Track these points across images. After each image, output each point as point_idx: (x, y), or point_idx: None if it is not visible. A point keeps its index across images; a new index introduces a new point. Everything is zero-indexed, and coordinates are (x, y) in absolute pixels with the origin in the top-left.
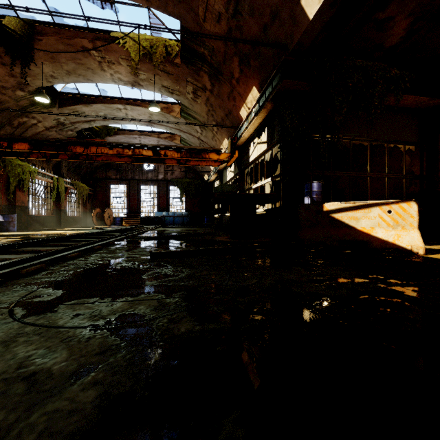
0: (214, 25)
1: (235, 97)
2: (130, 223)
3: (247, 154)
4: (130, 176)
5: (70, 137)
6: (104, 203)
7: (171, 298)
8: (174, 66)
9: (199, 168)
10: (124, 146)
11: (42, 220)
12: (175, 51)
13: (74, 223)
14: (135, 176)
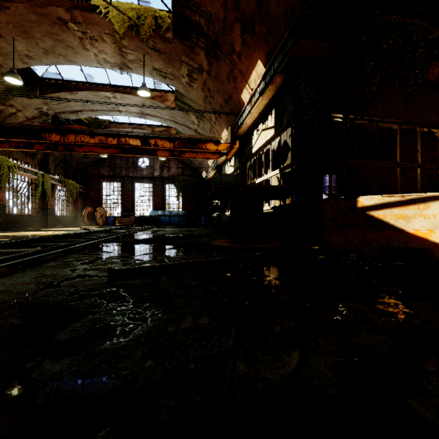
0: None
1: (236, 77)
2: (124, 223)
3: (249, 144)
4: (124, 173)
5: (44, 123)
6: (96, 201)
7: None
8: (166, 42)
9: (196, 165)
10: (107, 135)
11: (26, 219)
12: (166, 23)
13: (63, 223)
14: (129, 173)
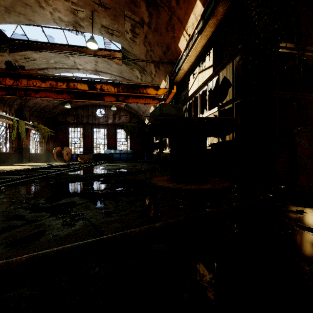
0: None
1: (174, 25)
2: (84, 159)
3: (185, 89)
4: (85, 121)
5: None
6: (64, 142)
7: None
8: None
9: (140, 114)
10: (58, 80)
11: (4, 156)
12: None
13: (37, 159)
14: (89, 121)
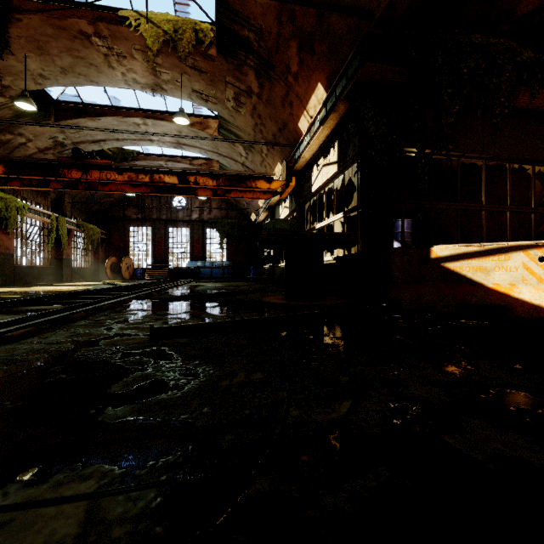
0: None
1: (292, 102)
2: (155, 276)
3: (308, 182)
4: (155, 215)
5: (62, 157)
6: (121, 250)
7: (132, 493)
8: (208, 59)
9: (244, 205)
10: (138, 171)
11: (37, 272)
12: (209, 37)
13: (82, 276)
14: (162, 215)
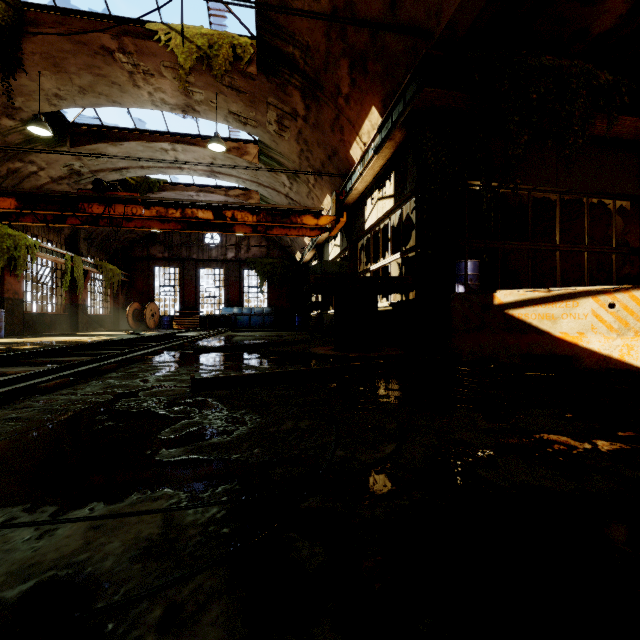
0: (310, 4)
1: (343, 126)
2: (185, 325)
3: (361, 217)
4: (184, 254)
5: (82, 190)
6: (145, 294)
7: (199, 508)
8: (248, 78)
9: (287, 243)
10: (168, 204)
11: (49, 320)
12: (248, 53)
13: (99, 325)
14: (192, 254)
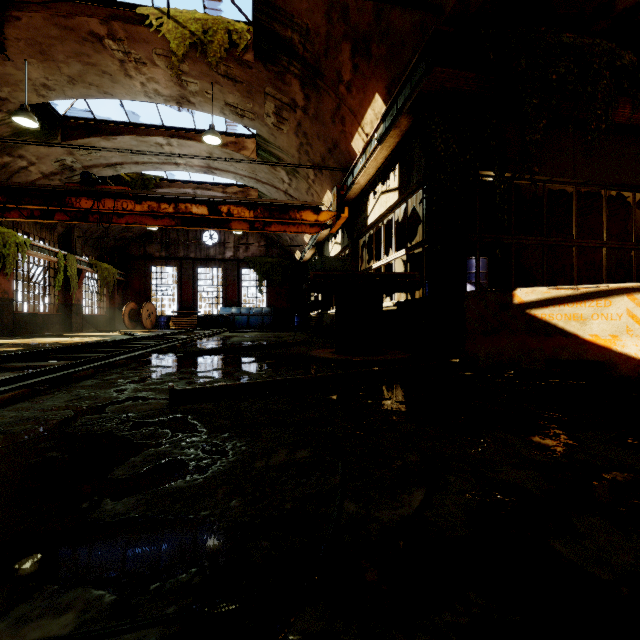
0: None
1: (344, 117)
2: (182, 325)
3: (363, 213)
4: (182, 253)
5: (70, 183)
6: (141, 294)
7: (125, 635)
8: (244, 66)
9: (286, 241)
10: (160, 199)
11: (41, 320)
12: (245, 40)
13: (95, 325)
14: (190, 253)
